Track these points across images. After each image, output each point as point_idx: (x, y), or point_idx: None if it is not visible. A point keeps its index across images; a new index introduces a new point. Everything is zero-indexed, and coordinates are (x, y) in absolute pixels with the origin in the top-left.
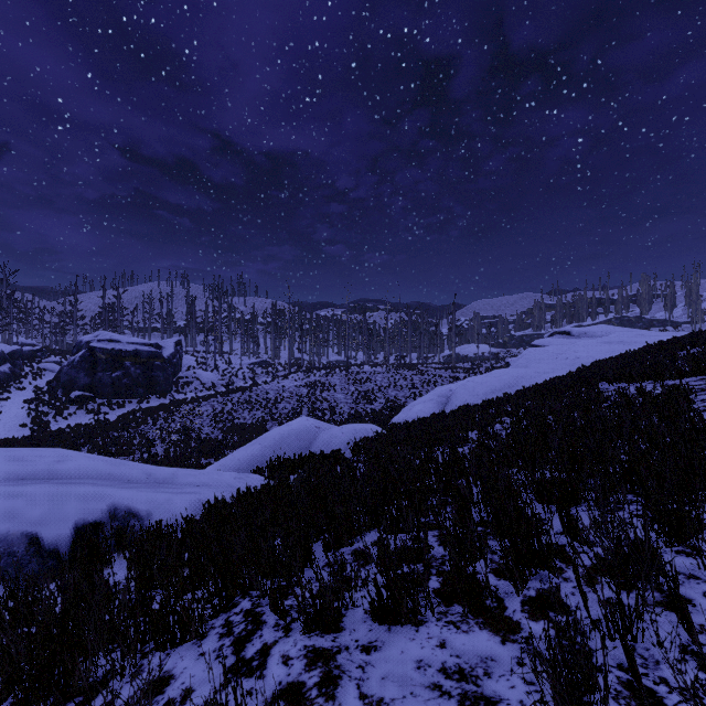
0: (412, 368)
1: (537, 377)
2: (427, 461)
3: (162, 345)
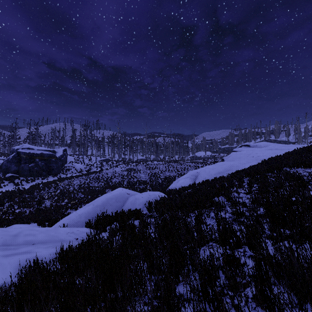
0: (176, 162)
1: (240, 166)
2: (205, 229)
3: (56, 151)
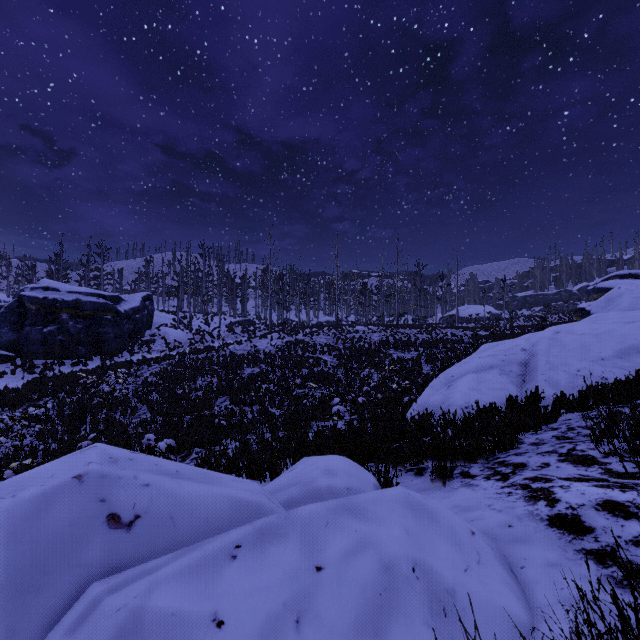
0: (413, 327)
1: None
2: None
3: (126, 299)
